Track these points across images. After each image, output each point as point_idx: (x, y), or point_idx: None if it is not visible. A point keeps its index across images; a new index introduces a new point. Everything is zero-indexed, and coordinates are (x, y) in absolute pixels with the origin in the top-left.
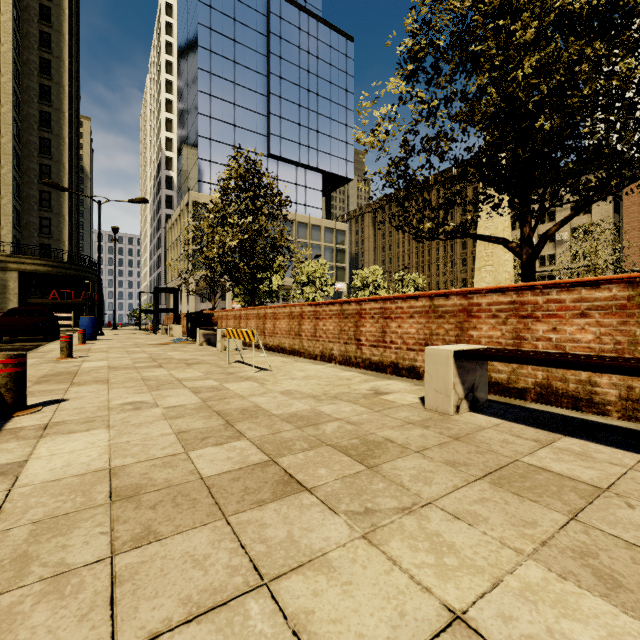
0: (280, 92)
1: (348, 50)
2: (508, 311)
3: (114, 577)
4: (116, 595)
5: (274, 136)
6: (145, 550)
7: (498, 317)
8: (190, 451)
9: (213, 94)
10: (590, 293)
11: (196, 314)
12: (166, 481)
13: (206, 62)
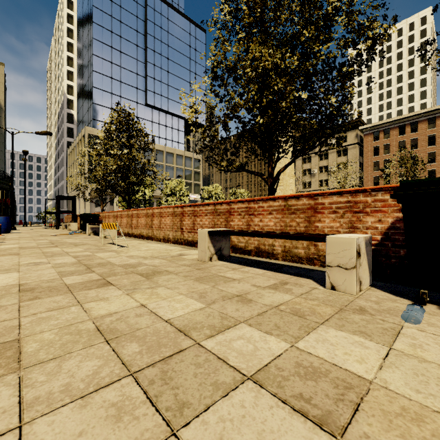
0: (154, 61)
1: (202, 38)
2: (245, 212)
3: (20, 306)
4: (21, 309)
5: (150, 91)
6: (34, 301)
7: (241, 215)
8: (63, 277)
9: (104, 58)
10: (273, 203)
11: (87, 214)
12: (48, 286)
13: (99, 34)
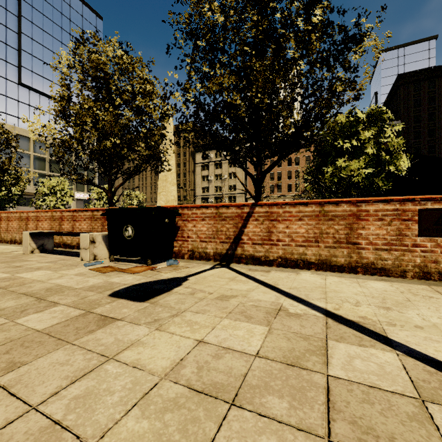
0: (32, 35)
1: (98, 24)
2: (71, 218)
3: None
4: None
5: (26, 69)
6: None
7: (69, 220)
8: None
9: None
10: (86, 213)
11: None
12: None
13: None
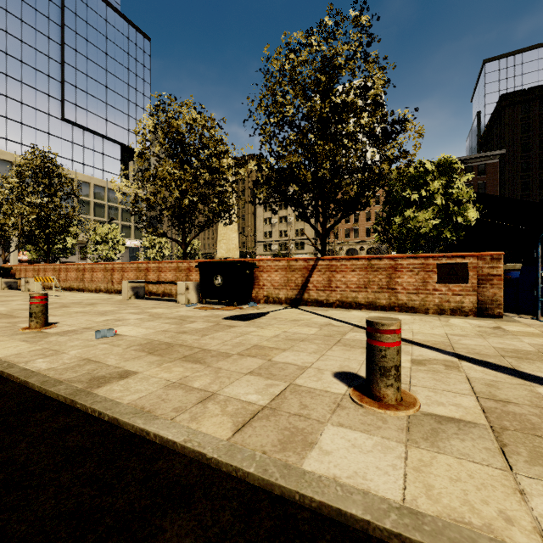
0: (76, 64)
1: (145, 46)
2: (157, 269)
3: None
4: None
5: (69, 103)
6: None
7: (154, 271)
8: None
9: None
10: (171, 265)
11: None
12: None
13: None
